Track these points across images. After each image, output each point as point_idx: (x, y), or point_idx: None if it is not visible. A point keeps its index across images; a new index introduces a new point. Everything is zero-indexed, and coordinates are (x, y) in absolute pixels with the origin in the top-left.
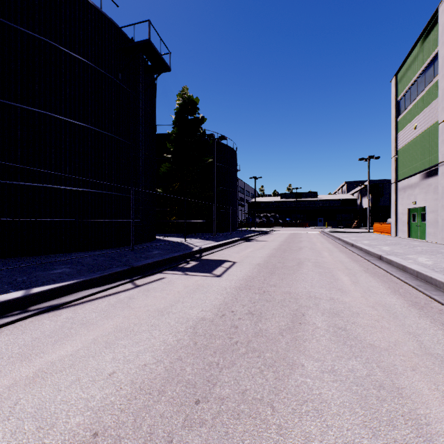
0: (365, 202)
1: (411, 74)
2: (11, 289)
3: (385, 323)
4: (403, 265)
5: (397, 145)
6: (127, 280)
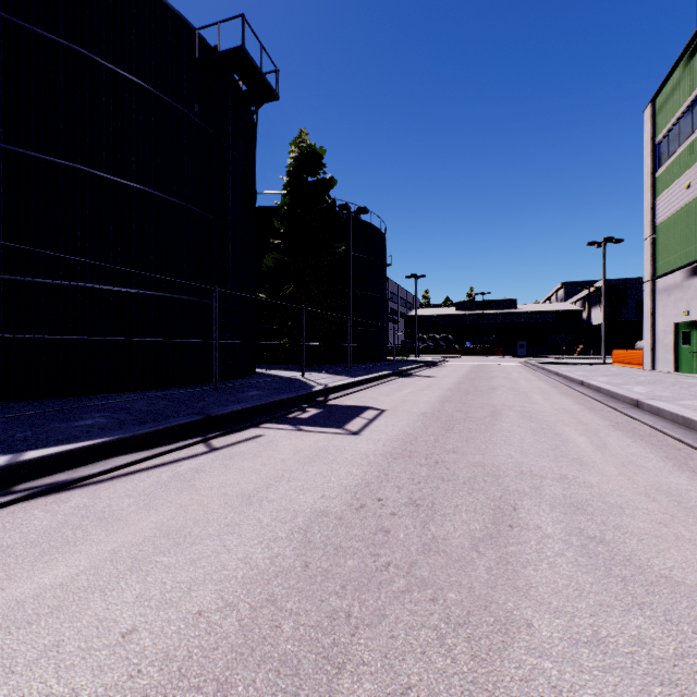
0: (597, 316)
1: (680, 97)
2: (1, 452)
3: (681, 529)
4: (685, 417)
5: (654, 217)
6: (198, 439)
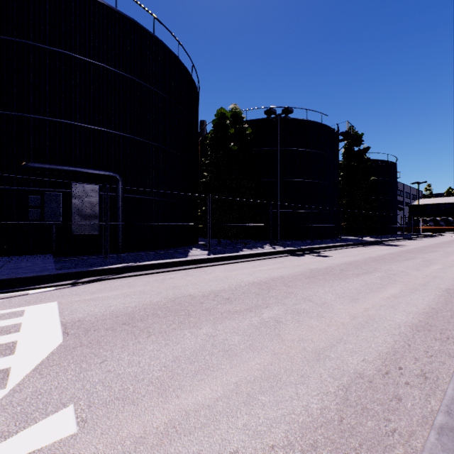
0: None
1: None
2: None
3: None
4: None
5: None
6: (364, 245)
